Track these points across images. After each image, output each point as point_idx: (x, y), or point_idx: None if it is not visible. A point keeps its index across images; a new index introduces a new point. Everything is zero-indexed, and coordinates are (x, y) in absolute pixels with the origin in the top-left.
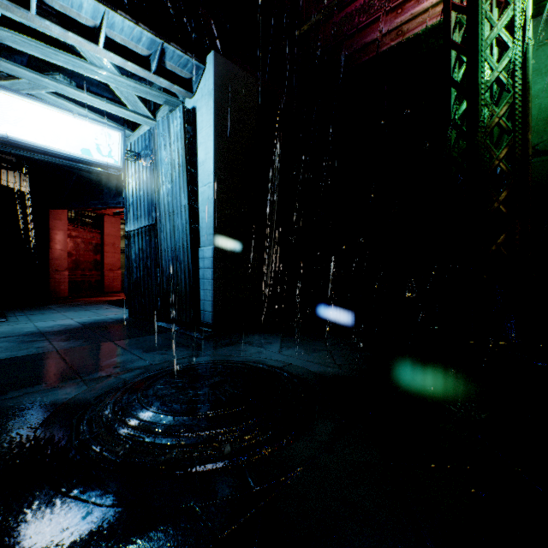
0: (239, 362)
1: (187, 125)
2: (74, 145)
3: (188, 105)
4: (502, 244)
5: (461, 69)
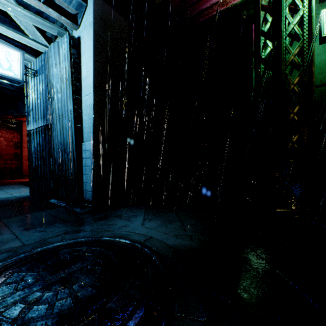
0: (105, 240)
1: (73, 48)
2: None
3: (75, 35)
4: (295, 142)
5: (266, 25)
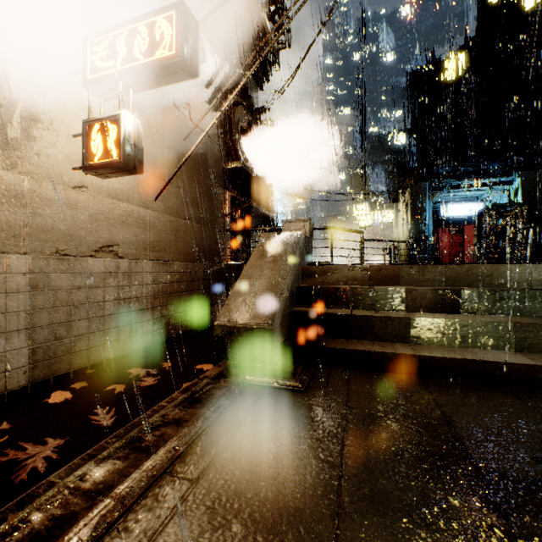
0: None
1: (510, 198)
2: (466, 212)
3: (511, 188)
4: None
5: None
